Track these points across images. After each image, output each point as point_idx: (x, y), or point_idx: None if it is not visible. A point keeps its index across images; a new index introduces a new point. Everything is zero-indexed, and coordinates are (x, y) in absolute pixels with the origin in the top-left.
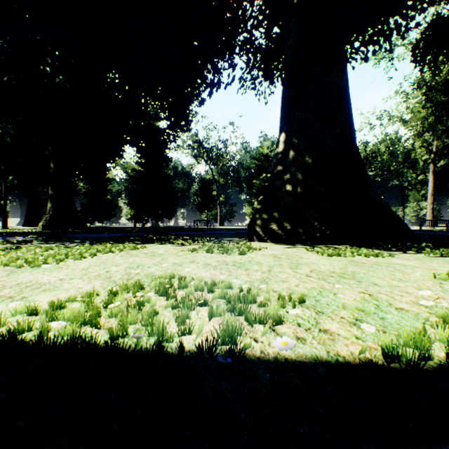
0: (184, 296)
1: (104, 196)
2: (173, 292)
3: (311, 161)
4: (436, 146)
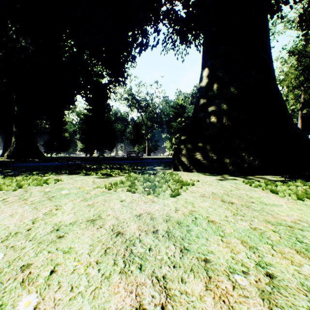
0: None
1: (62, 134)
2: None
3: (236, 92)
4: (304, 98)
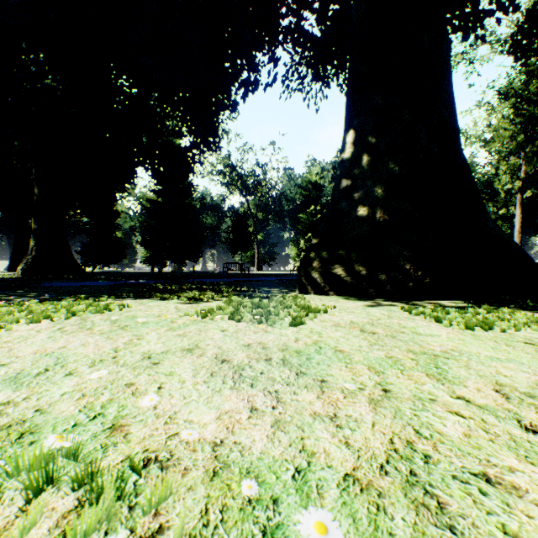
0: None
1: (111, 233)
2: None
3: (397, 170)
4: (526, 171)
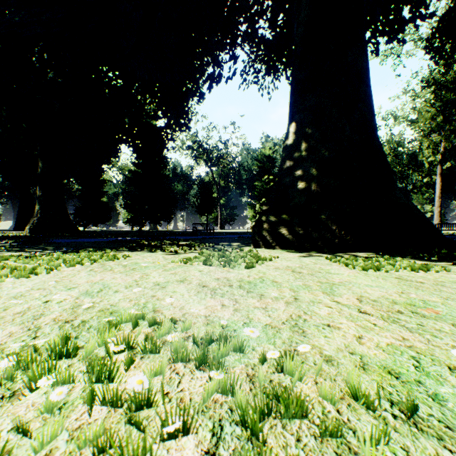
0: (132, 408)
1: (99, 198)
2: (113, 388)
3: (327, 154)
4: (444, 147)
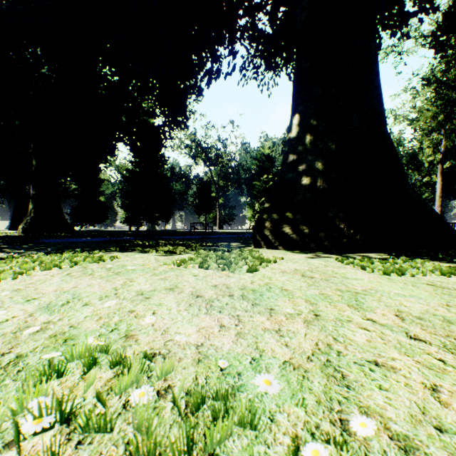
0: None
1: (96, 198)
2: None
3: (334, 147)
4: (445, 146)
